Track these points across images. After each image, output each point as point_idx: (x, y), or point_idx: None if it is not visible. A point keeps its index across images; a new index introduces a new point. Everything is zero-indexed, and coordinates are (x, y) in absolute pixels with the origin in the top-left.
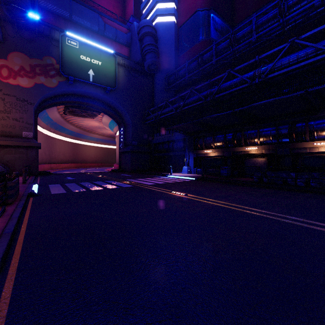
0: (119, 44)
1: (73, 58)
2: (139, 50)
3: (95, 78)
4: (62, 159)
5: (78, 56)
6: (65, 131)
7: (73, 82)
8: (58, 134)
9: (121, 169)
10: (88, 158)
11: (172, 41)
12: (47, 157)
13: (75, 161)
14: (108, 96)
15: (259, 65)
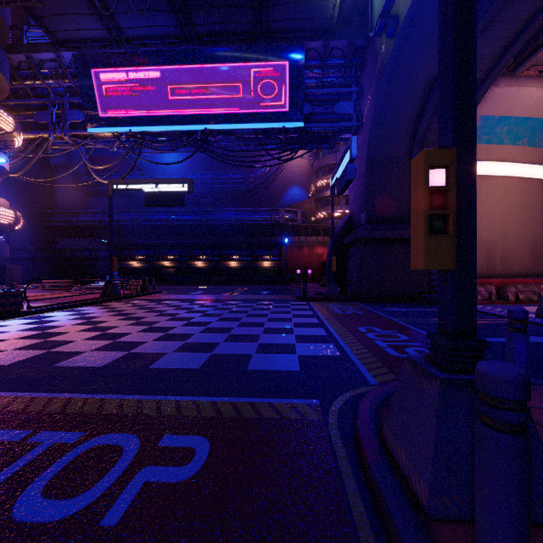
0: None
1: None
2: None
3: None
4: None
5: None
6: None
7: None
8: None
9: None
10: None
11: None
12: None
13: None
14: None
15: (171, 212)
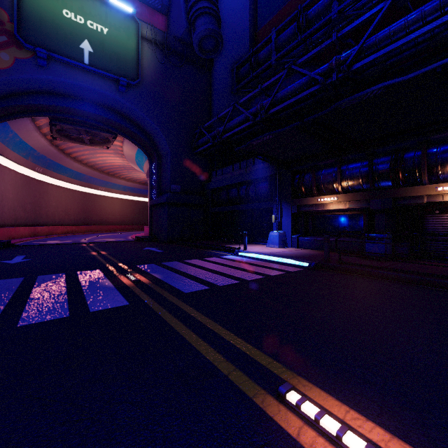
0: (148, 7)
1: (47, 12)
2: (183, 13)
3: (94, 58)
4: (62, 219)
5: (59, 9)
6: (66, 172)
7: (49, 63)
8: (52, 177)
9: (153, 236)
10: (110, 217)
11: (244, 4)
12: (29, 215)
13: (87, 222)
14: (123, 98)
15: None
